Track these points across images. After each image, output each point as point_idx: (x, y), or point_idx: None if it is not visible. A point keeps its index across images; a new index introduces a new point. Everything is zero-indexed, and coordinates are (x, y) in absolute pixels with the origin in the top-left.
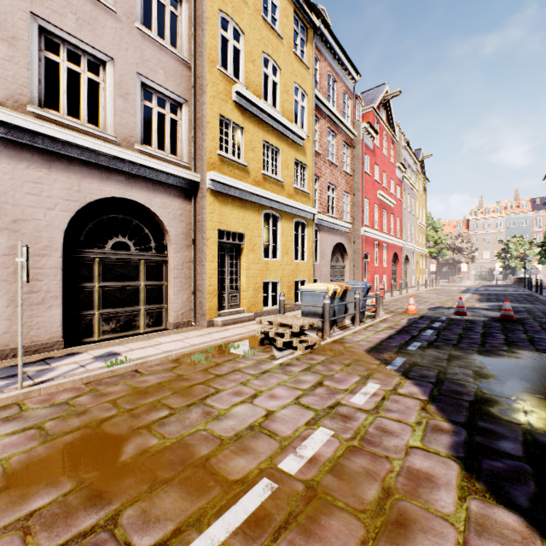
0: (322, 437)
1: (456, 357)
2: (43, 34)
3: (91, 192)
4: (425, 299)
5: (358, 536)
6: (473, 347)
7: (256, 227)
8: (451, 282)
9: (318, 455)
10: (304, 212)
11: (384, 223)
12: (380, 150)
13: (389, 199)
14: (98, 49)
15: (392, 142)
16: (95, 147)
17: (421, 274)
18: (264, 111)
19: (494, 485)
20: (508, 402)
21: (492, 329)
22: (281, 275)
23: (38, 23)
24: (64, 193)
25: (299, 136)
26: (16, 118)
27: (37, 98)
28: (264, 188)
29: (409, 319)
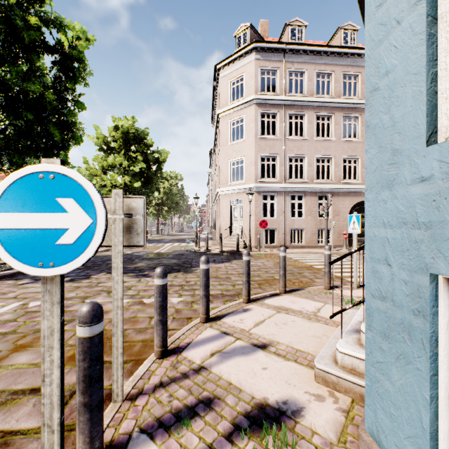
0: None
1: None
2: (343, 159)
3: (354, 201)
4: None
5: None
6: None
7: None
8: None
9: None
10: None
11: None
12: None
13: None
14: (356, 156)
15: None
16: (357, 187)
17: None
18: None
19: None
20: None
21: None
22: None
23: (342, 157)
24: (348, 203)
25: None
26: (340, 186)
27: (342, 178)
28: None
29: None
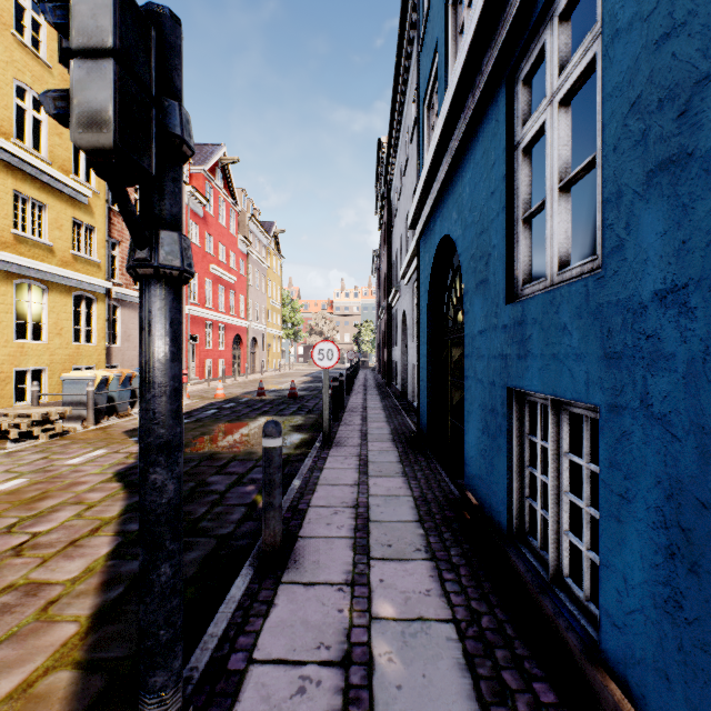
0: (16, 483)
1: (204, 426)
2: None
3: None
4: (256, 384)
5: (5, 508)
6: (230, 418)
7: (2, 300)
8: (309, 366)
9: (3, 490)
10: (90, 284)
11: (223, 300)
12: (215, 219)
13: (227, 274)
14: None
15: (234, 211)
16: None
17: (275, 357)
18: (17, 155)
19: (125, 477)
20: (197, 444)
21: (269, 405)
22: (50, 362)
23: None
24: None
25: (81, 193)
26: None
27: None
28: (18, 252)
29: (209, 403)
